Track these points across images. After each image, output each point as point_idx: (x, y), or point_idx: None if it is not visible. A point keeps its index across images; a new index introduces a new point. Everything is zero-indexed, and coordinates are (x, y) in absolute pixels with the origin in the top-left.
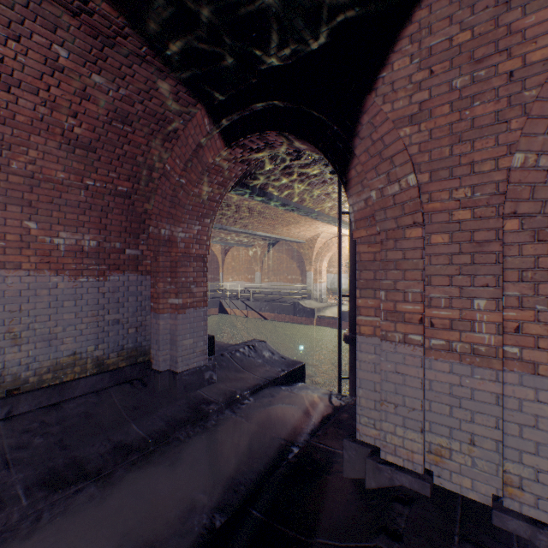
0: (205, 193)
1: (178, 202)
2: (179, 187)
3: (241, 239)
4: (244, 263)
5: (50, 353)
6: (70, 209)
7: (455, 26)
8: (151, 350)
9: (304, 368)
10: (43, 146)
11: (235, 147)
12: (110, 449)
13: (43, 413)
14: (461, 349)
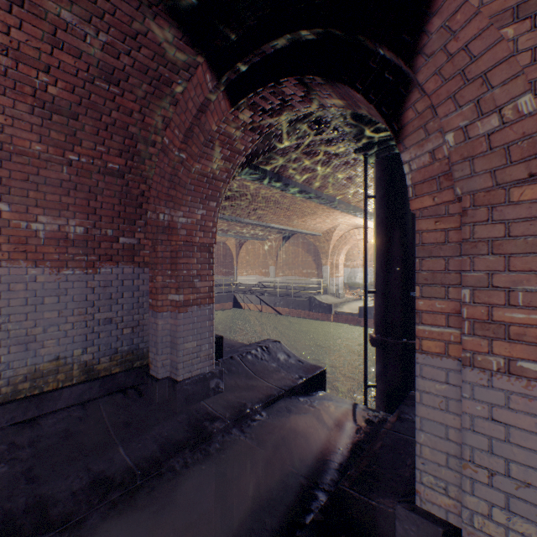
0: (210, 170)
1: (178, 181)
2: (179, 164)
3: (255, 232)
4: (258, 257)
5: (28, 358)
6: (50, 188)
7: None
8: (150, 353)
9: (324, 374)
10: (11, 110)
11: (244, 108)
12: (86, 484)
13: (14, 432)
14: None
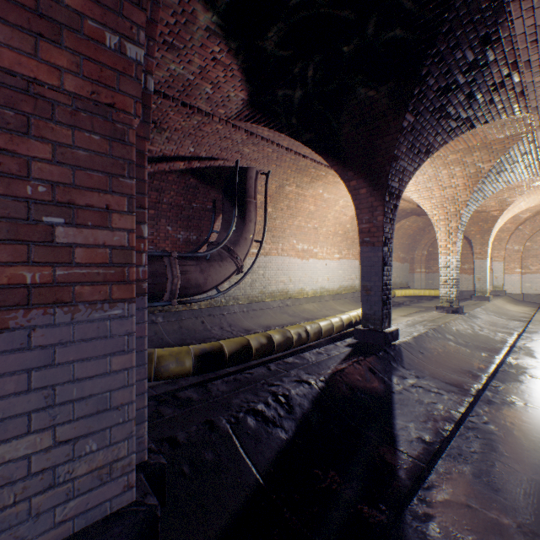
0: None
1: None
2: None
3: None
4: None
5: None
6: None
7: None
8: None
9: None
10: None
11: None
12: None
13: None
14: None
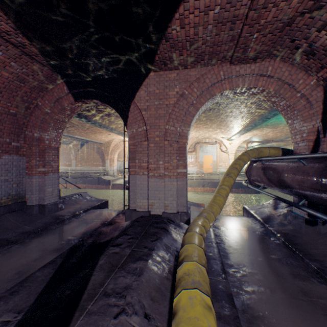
0: (61, 118)
1: (45, 121)
2: (46, 114)
3: (63, 139)
4: (63, 154)
5: None
6: None
7: (155, 88)
8: (27, 195)
9: (108, 202)
10: None
11: (80, 102)
12: (19, 234)
13: None
14: (157, 175)
